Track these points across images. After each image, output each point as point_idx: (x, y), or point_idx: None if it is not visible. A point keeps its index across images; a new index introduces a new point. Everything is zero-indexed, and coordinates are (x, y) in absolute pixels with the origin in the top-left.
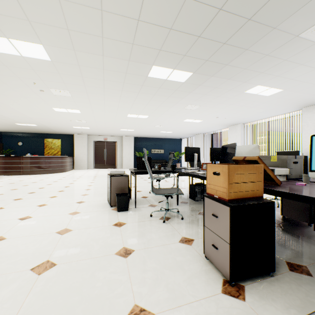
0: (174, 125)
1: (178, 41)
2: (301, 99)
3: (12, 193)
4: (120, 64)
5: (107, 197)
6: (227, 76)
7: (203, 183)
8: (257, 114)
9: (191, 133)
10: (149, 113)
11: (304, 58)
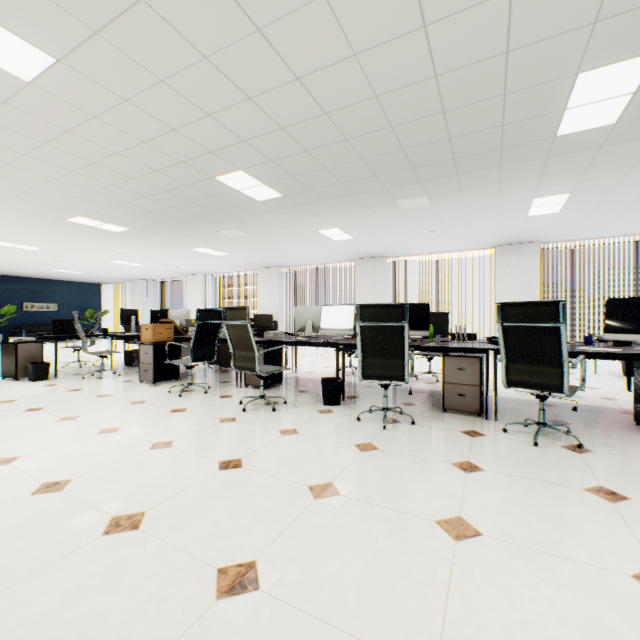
0: (92, 265)
1: (116, 213)
2: (251, 262)
3: None
4: (31, 207)
5: (3, 373)
6: (169, 237)
7: None
8: (217, 267)
9: (123, 278)
10: (46, 246)
11: (231, 241)
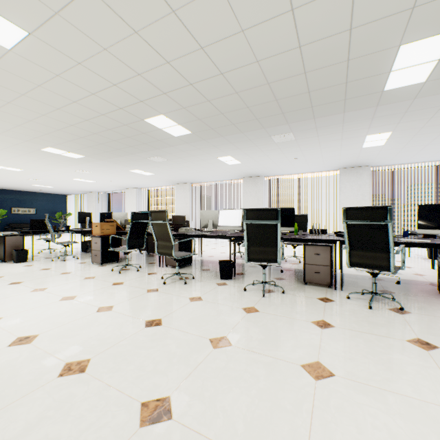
0: (60, 181)
1: (75, 145)
2: (170, 180)
3: None
4: (15, 140)
5: None
6: (113, 162)
7: None
8: (146, 183)
9: (82, 190)
10: (27, 168)
11: (156, 165)
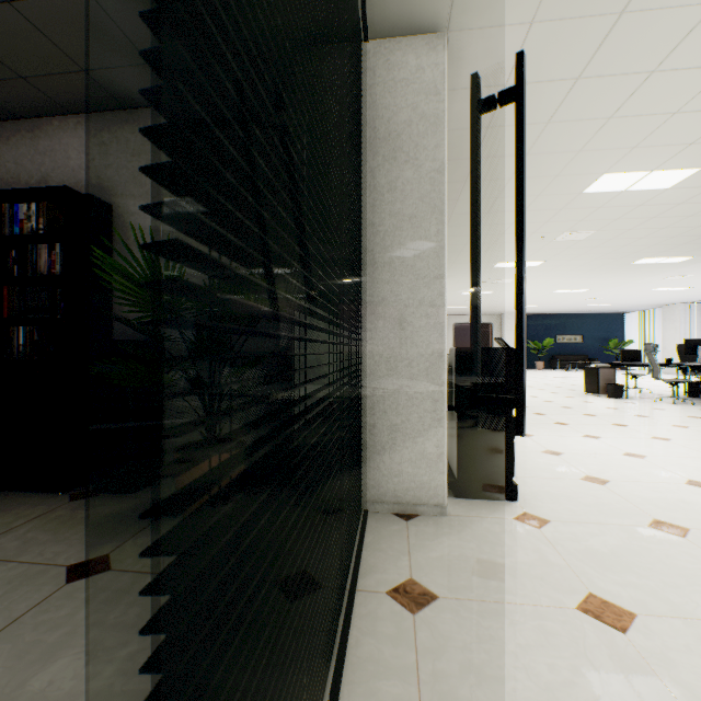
0: (626, 296)
1: (686, 247)
2: None
3: None
4: (605, 261)
5: (585, 389)
6: None
7: None
8: None
9: (653, 304)
10: (594, 287)
11: None
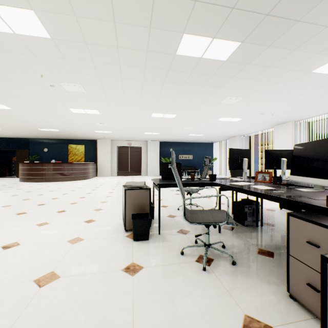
0: (206, 126)
1: None
2: None
3: (21, 205)
4: (138, 35)
5: (122, 216)
6: (292, 43)
7: (256, 201)
8: (318, 107)
9: (225, 136)
10: (177, 112)
11: None
